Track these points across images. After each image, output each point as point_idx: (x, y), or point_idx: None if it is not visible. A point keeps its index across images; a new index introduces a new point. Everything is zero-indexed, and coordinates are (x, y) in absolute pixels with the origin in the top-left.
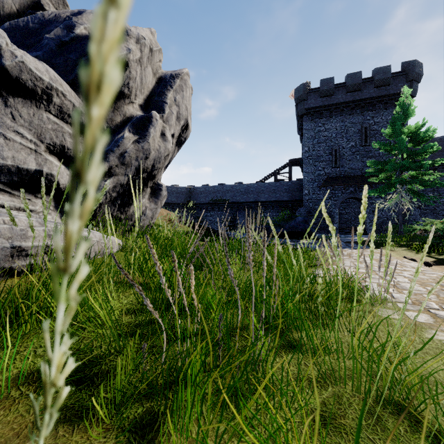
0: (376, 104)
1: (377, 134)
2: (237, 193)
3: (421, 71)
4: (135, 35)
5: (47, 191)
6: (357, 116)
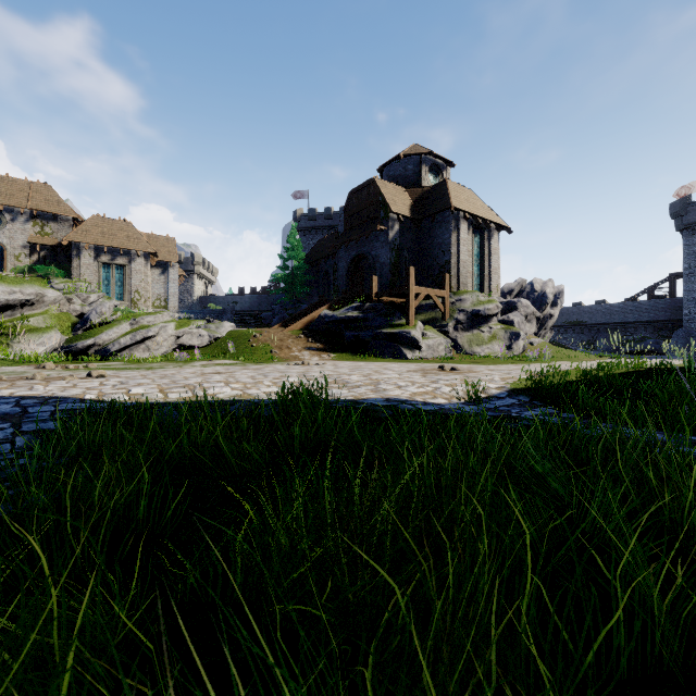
0: None
1: None
2: (597, 314)
3: None
4: (551, 292)
5: (534, 335)
6: None
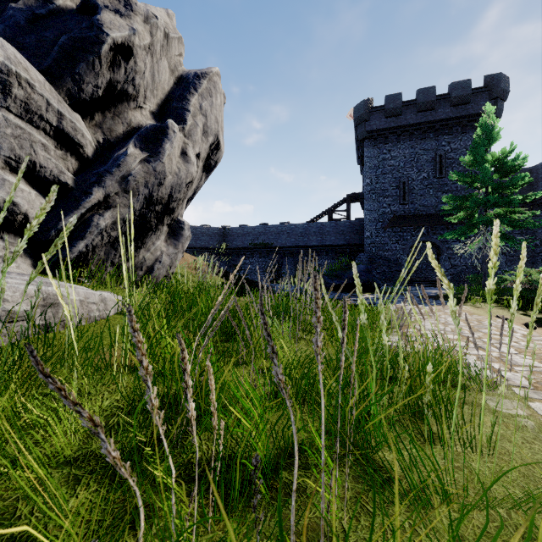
0: (453, 126)
1: (455, 163)
2: (283, 235)
3: (507, 87)
4: (143, 12)
5: (8, 227)
6: (430, 141)
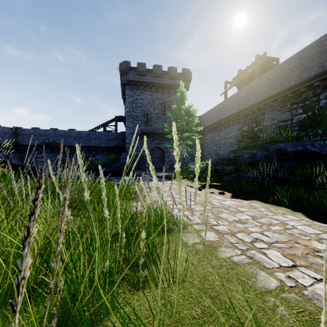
0: (170, 89)
1: (170, 108)
2: (70, 138)
3: (191, 76)
4: None
5: None
6: (160, 94)
